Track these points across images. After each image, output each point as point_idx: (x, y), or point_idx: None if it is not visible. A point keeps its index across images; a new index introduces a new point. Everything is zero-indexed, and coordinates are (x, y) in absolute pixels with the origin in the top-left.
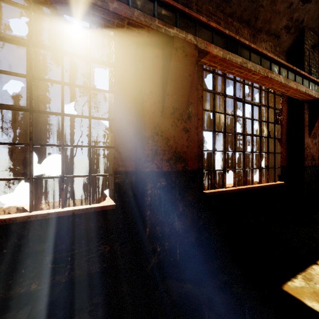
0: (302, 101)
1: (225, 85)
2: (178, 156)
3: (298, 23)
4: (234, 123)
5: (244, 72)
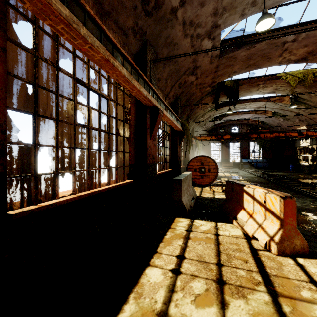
0: (145, 105)
1: (57, 53)
2: None
3: (142, 32)
4: (73, 110)
5: (78, 38)
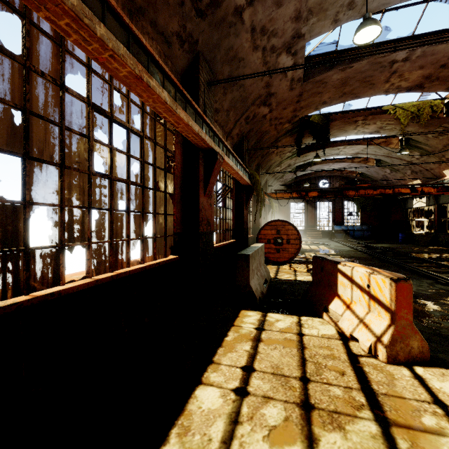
0: (197, 147)
1: (62, 64)
2: None
3: (192, 40)
4: (87, 152)
5: (92, 41)
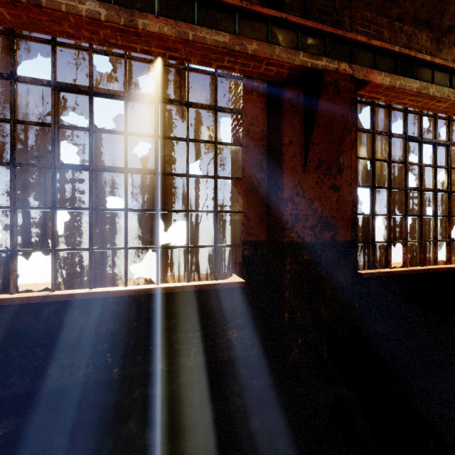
0: None
1: (389, 120)
2: (325, 222)
3: None
4: (404, 174)
5: (424, 100)
